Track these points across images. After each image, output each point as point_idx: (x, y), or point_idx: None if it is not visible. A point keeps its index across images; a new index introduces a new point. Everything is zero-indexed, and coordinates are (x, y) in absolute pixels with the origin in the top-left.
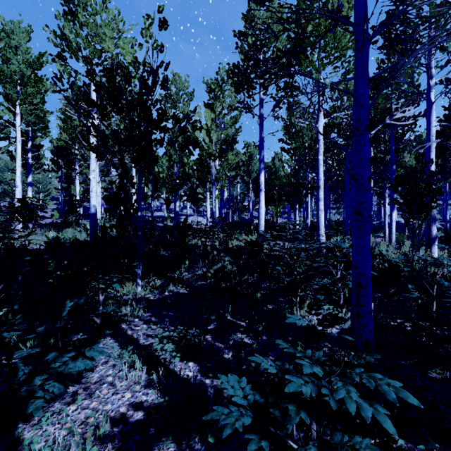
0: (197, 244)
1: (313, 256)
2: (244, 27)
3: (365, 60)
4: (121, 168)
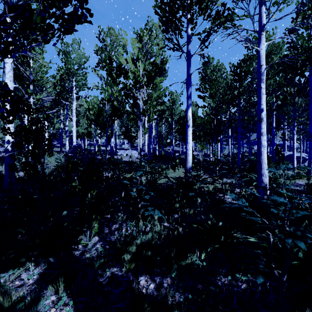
0: None
1: None
2: None
3: None
4: None
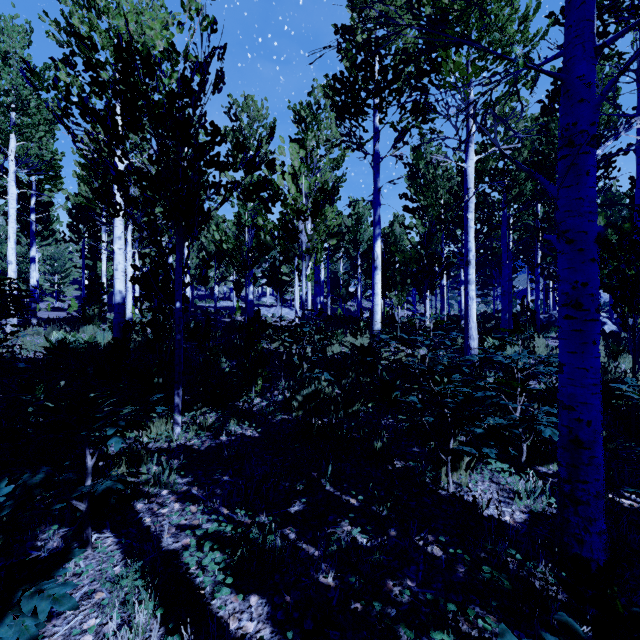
0: (279, 351)
1: (473, 379)
2: (350, 19)
3: (588, 12)
4: (149, 229)
